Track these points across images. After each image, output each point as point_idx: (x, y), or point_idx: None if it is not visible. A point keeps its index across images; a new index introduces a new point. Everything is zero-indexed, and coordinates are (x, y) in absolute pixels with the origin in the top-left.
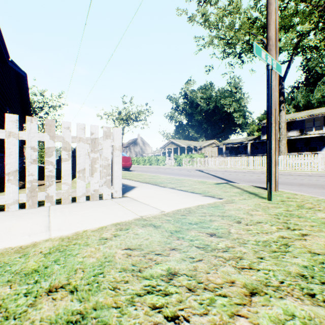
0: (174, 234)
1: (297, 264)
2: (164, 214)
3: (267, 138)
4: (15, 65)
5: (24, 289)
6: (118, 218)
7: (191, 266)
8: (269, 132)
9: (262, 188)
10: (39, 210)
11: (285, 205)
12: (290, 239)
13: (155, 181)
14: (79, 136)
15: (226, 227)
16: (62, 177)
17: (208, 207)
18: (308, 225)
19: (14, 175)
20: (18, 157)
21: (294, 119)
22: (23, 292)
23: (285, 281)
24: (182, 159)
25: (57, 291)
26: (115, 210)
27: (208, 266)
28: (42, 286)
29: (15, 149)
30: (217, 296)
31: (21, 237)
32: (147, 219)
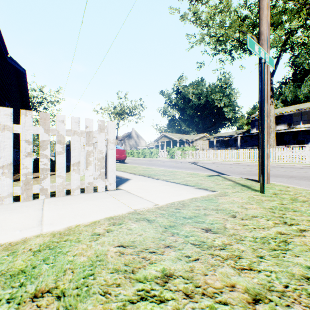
0: (168, 229)
1: (300, 264)
2: (158, 207)
3: (260, 132)
4: (14, 61)
5: (8, 293)
6: (112, 211)
7: (187, 267)
8: (262, 125)
9: (253, 181)
10: (33, 203)
11: (279, 198)
12: (288, 236)
13: (149, 173)
14: (74, 130)
15: (221, 222)
16: (57, 170)
17: (202, 200)
18: (305, 220)
19: (8, 169)
20: (12, 150)
21: (282, 113)
22: (5, 298)
23: (289, 284)
24: (174, 151)
25: (43, 296)
26: (109, 204)
27: (205, 267)
28: (28, 290)
29: (10, 142)
30: (217, 303)
31: (11, 232)
32: (140, 213)
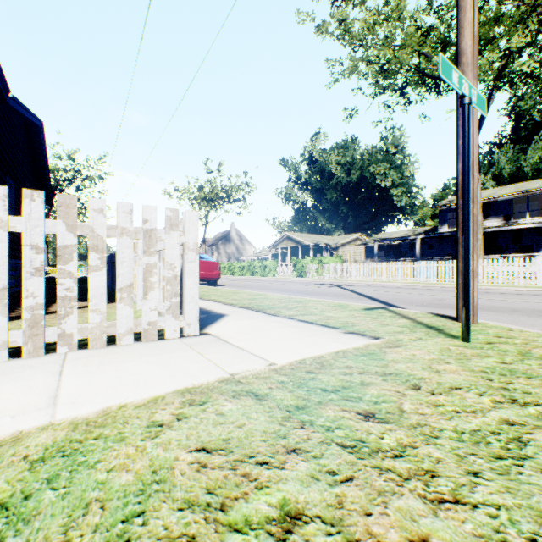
0: (294, 414)
1: None
2: (274, 369)
3: (462, 230)
4: (21, 105)
5: None
6: (189, 377)
7: (331, 496)
8: (466, 218)
9: (448, 318)
10: (46, 362)
11: (497, 352)
12: (523, 428)
13: (260, 303)
14: (122, 226)
15: (394, 399)
16: (90, 301)
17: (356, 355)
18: None
19: None
20: (6, 264)
21: (494, 198)
22: None
23: (538, 537)
24: (305, 265)
25: None
26: (185, 362)
27: (367, 496)
28: None
29: (2, 248)
30: None
31: None
32: (242, 381)
